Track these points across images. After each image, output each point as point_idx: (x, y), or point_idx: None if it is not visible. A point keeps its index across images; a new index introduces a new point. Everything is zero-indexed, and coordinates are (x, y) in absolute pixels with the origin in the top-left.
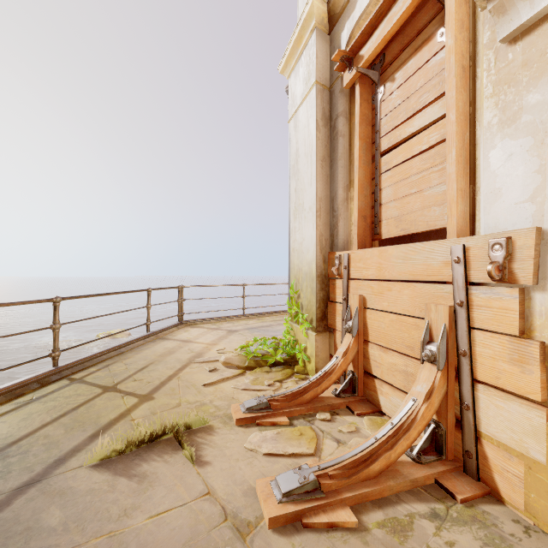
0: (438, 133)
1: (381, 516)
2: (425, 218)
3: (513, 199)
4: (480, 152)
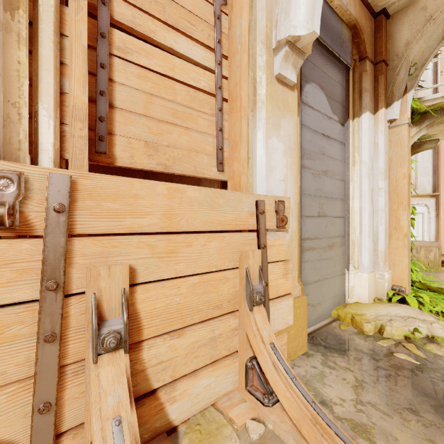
0: (207, 82)
1: (362, 441)
2: (194, 162)
3: (278, 177)
4: (256, 134)
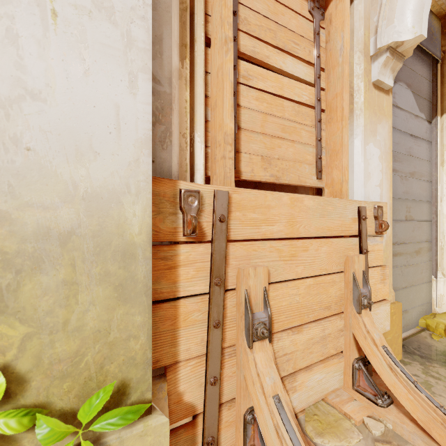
0: (308, 96)
1: None
2: (298, 172)
3: (374, 183)
4: (354, 141)
